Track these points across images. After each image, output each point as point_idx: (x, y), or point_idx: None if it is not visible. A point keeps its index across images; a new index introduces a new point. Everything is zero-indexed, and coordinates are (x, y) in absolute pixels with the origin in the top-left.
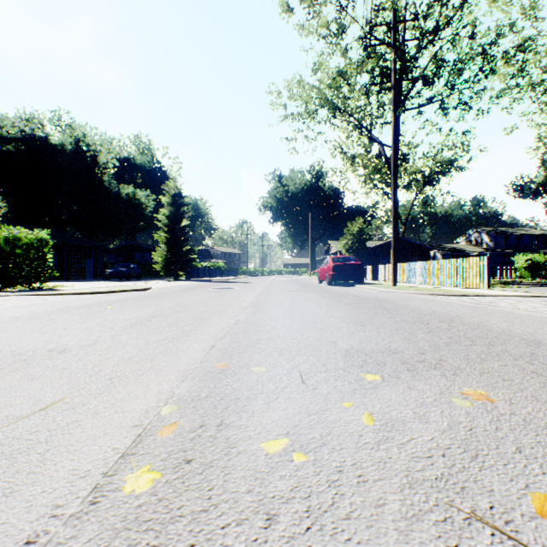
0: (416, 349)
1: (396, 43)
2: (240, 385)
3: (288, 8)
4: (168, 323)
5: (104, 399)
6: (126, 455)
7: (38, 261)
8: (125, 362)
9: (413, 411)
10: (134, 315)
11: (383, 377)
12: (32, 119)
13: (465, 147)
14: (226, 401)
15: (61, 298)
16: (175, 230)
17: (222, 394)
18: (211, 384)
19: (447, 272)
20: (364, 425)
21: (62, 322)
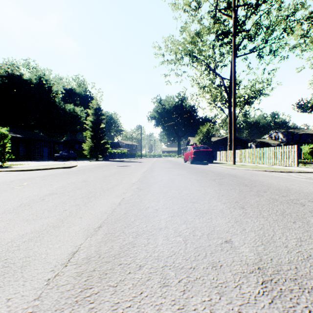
0: None
1: (235, 7)
2: None
3: None
4: (56, 203)
5: None
6: None
7: None
8: None
9: None
10: (35, 193)
11: None
12: (13, 64)
13: (269, 82)
14: None
15: (3, 174)
16: (96, 130)
17: None
18: None
19: (267, 155)
20: None
21: None
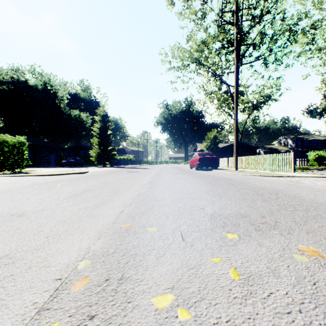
0: (258, 213)
1: (237, 22)
2: (138, 243)
3: (171, 3)
4: (95, 195)
5: (38, 255)
6: (42, 310)
7: (19, 155)
8: (60, 224)
9: (266, 266)
10: (74, 189)
11: (239, 235)
12: (18, 70)
13: (277, 87)
14: (127, 256)
15: (31, 178)
16: (103, 136)
17: (125, 250)
18: (118, 241)
19: (268, 162)
20: (231, 279)
21: (27, 194)
